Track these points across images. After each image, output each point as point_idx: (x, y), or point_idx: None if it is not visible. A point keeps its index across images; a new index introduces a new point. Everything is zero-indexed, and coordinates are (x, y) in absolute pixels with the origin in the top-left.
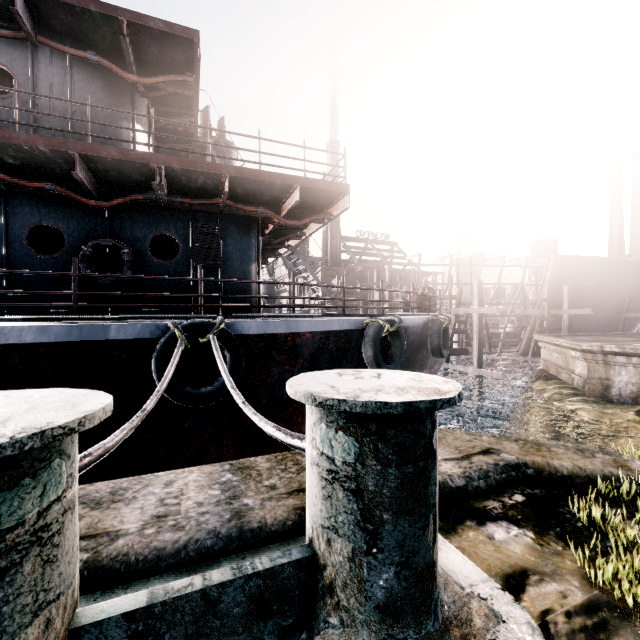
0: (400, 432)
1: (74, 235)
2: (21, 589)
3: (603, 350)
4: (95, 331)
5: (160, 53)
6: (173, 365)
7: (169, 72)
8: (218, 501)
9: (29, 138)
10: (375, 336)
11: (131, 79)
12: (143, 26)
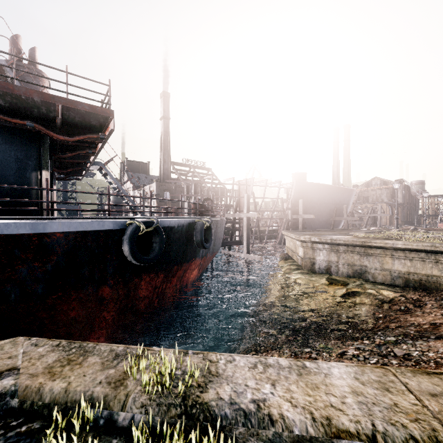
0: None
1: None
2: None
3: (311, 240)
4: None
5: None
6: None
7: None
8: None
9: None
10: (131, 234)
11: None
12: None
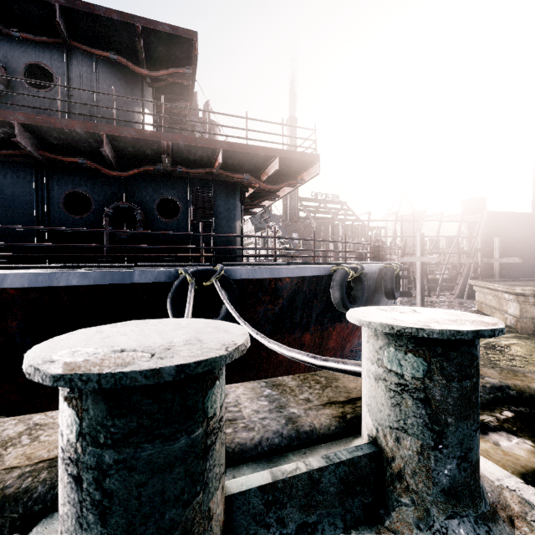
0: (460, 354)
1: (99, 199)
2: (215, 462)
3: (534, 293)
4: (123, 276)
5: (165, 51)
6: (190, 303)
7: (171, 66)
8: (270, 410)
9: (69, 123)
10: (342, 281)
11: (142, 73)
12: (153, 30)
